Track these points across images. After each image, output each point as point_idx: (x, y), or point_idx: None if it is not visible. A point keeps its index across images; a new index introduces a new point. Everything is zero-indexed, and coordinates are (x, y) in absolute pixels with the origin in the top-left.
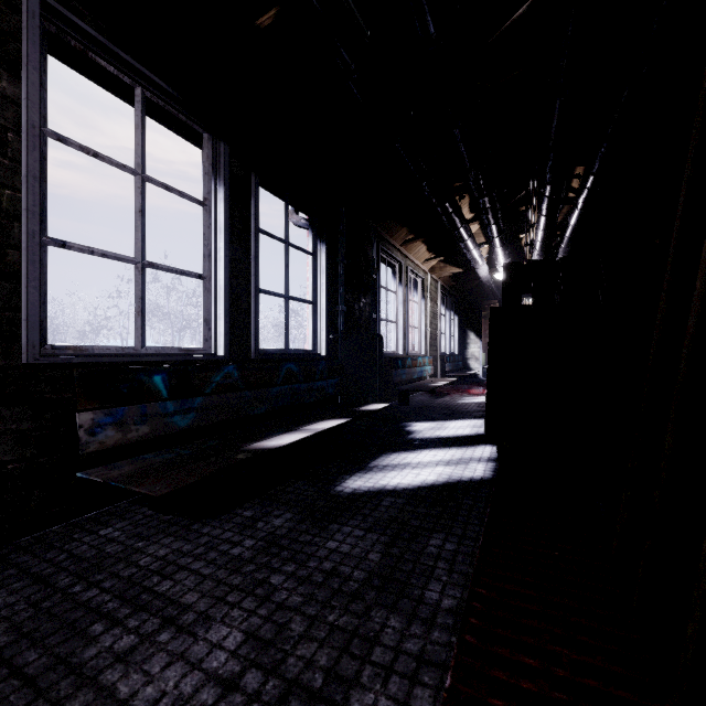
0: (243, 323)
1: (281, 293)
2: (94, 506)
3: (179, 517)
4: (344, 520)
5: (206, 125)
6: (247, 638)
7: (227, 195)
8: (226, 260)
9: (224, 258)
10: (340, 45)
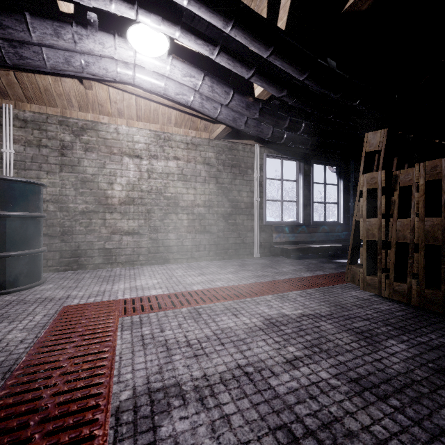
0: (308, 213)
1: (322, 202)
2: (274, 255)
3: (291, 259)
4: (330, 263)
5: (297, 159)
6: (303, 267)
7: (303, 177)
8: (303, 196)
9: (302, 195)
10: (328, 150)
